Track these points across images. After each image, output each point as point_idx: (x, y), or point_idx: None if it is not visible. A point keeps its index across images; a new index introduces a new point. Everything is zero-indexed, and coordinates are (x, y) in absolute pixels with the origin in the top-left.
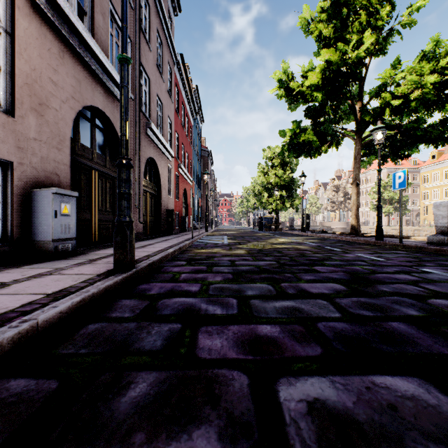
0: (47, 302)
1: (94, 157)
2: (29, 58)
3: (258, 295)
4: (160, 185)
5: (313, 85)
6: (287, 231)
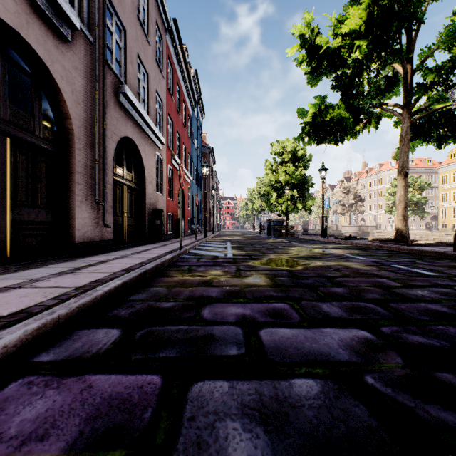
0: None
1: (0, 110)
2: None
3: None
4: (144, 178)
5: (353, 31)
6: (302, 236)
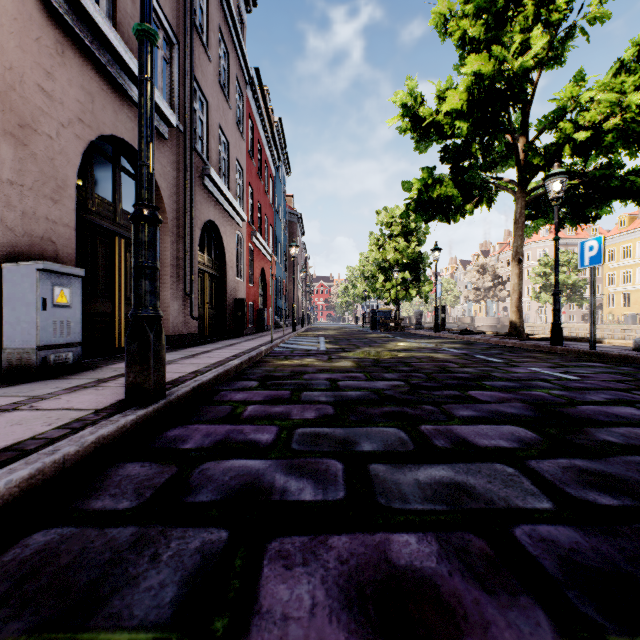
0: None
1: (118, 216)
2: (1, 49)
3: (382, 451)
4: (225, 263)
5: (454, 111)
6: (412, 330)
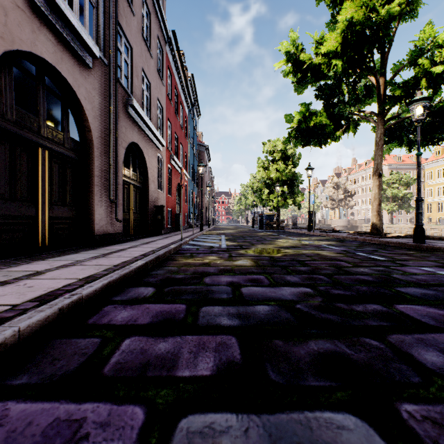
0: None
1: (41, 129)
2: None
3: None
4: (147, 177)
5: (330, 52)
6: (291, 230)
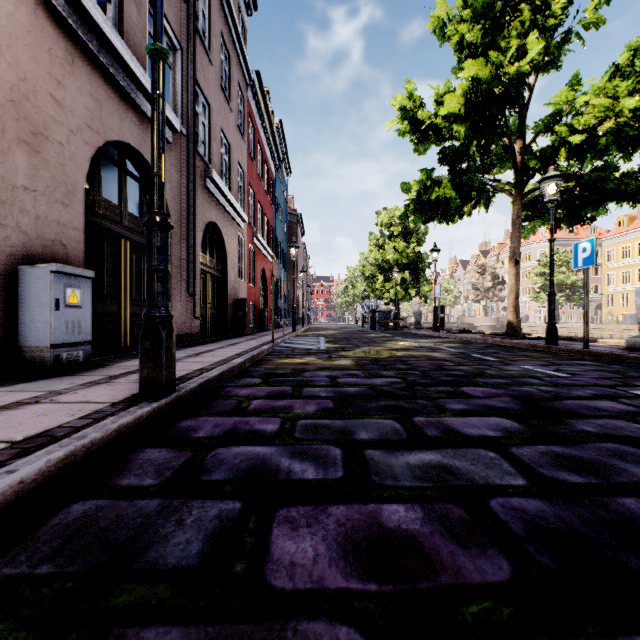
0: (4, 460)
1: (123, 219)
2: (16, 61)
3: (378, 439)
4: (226, 263)
5: (452, 115)
6: (412, 330)
